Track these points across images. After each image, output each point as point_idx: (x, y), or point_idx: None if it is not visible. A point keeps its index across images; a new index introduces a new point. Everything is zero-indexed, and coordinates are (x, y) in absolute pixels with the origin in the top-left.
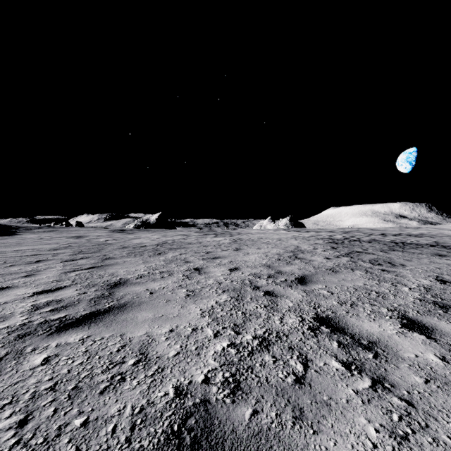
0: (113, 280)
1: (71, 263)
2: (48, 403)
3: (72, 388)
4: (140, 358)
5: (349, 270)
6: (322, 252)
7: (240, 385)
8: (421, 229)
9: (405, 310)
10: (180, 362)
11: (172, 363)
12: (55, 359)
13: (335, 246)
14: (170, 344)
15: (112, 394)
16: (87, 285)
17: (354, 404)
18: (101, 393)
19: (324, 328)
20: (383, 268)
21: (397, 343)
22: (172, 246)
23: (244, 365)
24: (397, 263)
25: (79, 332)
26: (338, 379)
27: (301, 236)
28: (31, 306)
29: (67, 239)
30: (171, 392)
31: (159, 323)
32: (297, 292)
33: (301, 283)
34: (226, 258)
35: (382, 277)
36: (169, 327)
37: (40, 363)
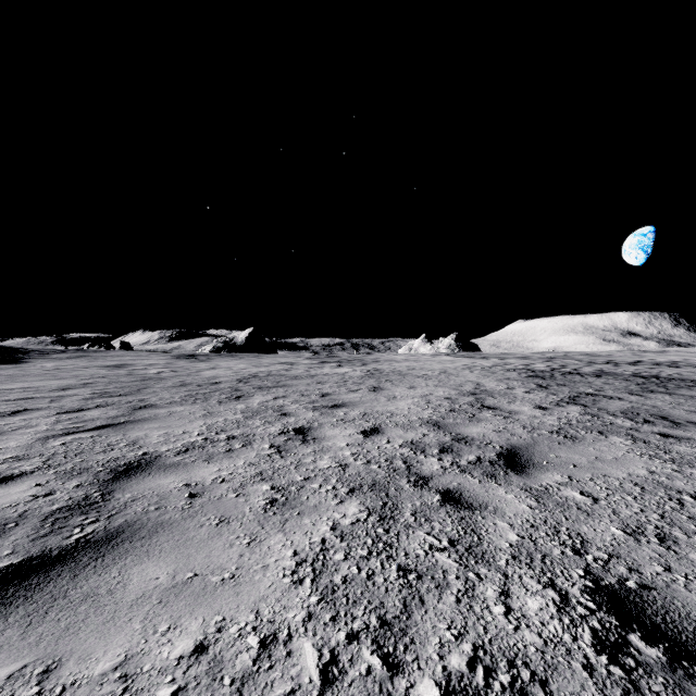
0: (129, 457)
1: (73, 416)
2: None
3: None
4: None
5: (598, 436)
6: (526, 395)
7: None
8: (669, 354)
9: None
10: None
11: None
12: None
13: (542, 383)
14: None
15: None
16: (68, 470)
17: None
18: None
19: (640, 640)
20: (662, 431)
21: None
22: (264, 382)
23: None
24: (679, 418)
25: None
26: None
27: (479, 365)
28: None
29: (96, 371)
30: None
31: (175, 612)
32: (515, 496)
33: (513, 468)
34: (356, 408)
35: (675, 454)
36: (198, 630)
37: None
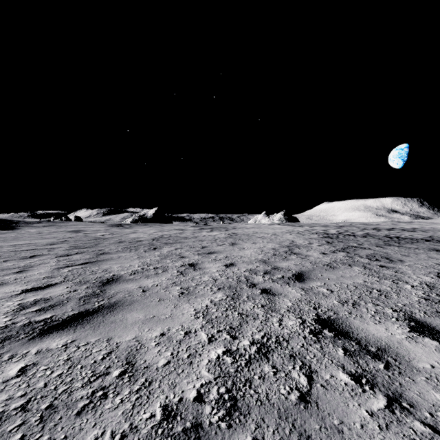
0: (106, 276)
1: (65, 258)
2: (15, 427)
3: (46, 407)
4: (126, 368)
5: (347, 266)
6: (318, 247)
7: (237, 404)
8: (414, 223)
9: (411, 311)
10: (170, 373)
11: (161, 374)
12: (32, 369)
13: (330, 240)
14: (161, 350)
15: (90, 415)
16: (78, 281)
17: (370, 431)
18: (78, 414)
19: (327, 331)
20: (381, 264)
21: (409, 350)
22: (168, 240)
23: (241, 377)
24: (395, 258)
25: (63, 336)
26: (348, 396)
27: (296, 230)
28: (17, 305)
29: (65, 234)
30: (158, 413)
31: (150, 326)
32: (295, 290)
33: (298, 280)
34: (221, 254)
35: (381, 274)
36: (160, 330)
37: (15, 374)
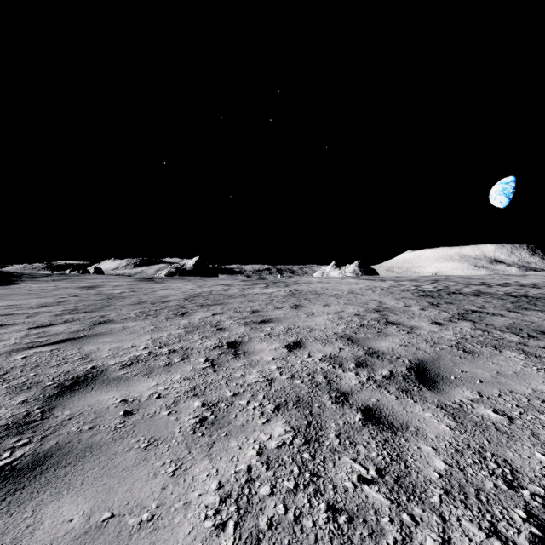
0: (78, 370)
1: (41, 330)
2: None
3: None
4: None
5: (493, 350)
6: (422, 312)
7: None
8: (529, 277)
9: None
10: None
11: None
12: None
13: (433, 301)
14: None
15: None
16: (19, 384)
17: None
18: None
19: None
20: None
21: None
22: (205, 301)
23: None
24: None
25: None
26: None
27: (379, 286)
28: None
29: (72, 291)
30: None
31: None
32: (432, 414)
33: (425, 384)
34: (281, 323)
35: None
36: None
37: None
